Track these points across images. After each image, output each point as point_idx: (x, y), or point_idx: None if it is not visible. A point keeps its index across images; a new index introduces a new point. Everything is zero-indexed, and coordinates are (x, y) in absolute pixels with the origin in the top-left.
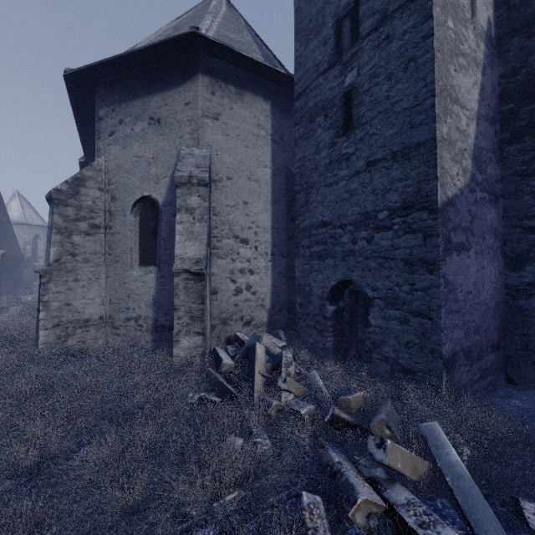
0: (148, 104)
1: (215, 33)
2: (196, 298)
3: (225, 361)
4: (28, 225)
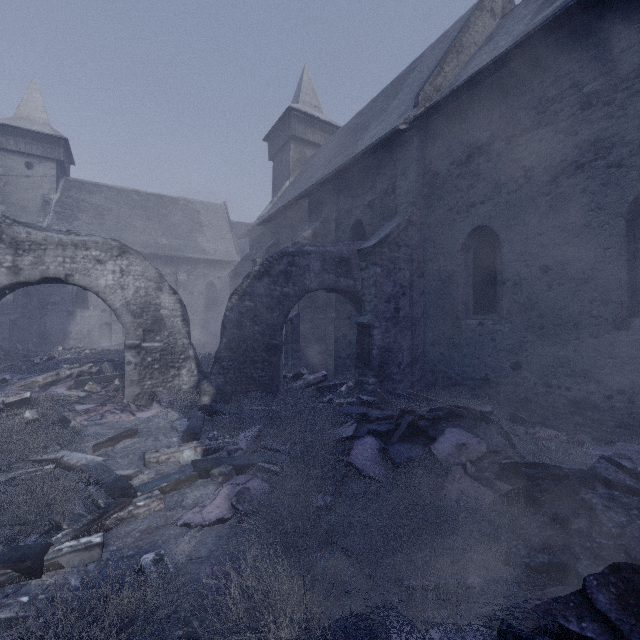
0: None
1: None
2: None
3: None
4: None
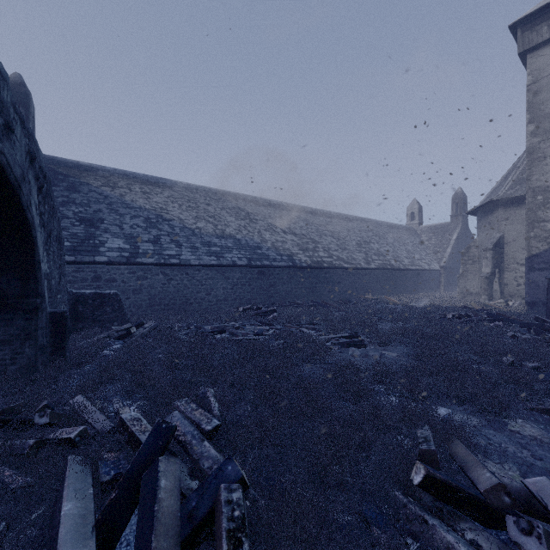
0: (488, 217)
1: (512, 182)
2: (485, 285)
3: (486, 301)
4: None
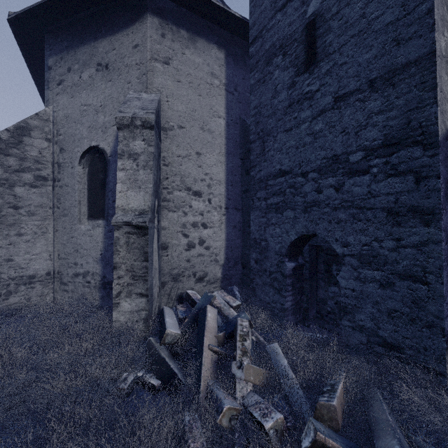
0: (96, 49)
1: None
2: (138, 255)
3: (168, 331)
4: None
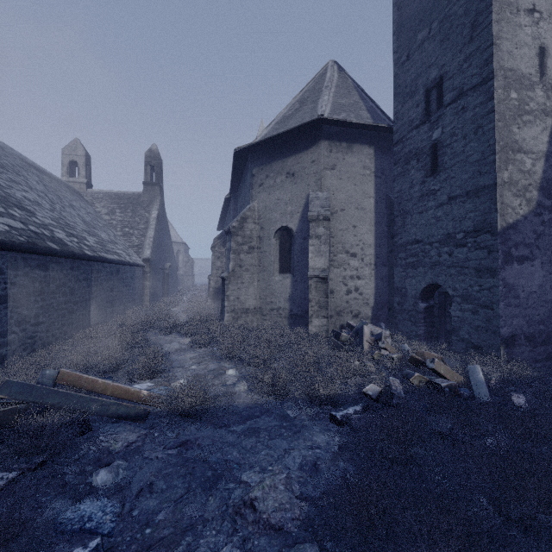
0: (285, 163)
1: (331, 104)
2: (322, 294)
3: (343, 333)
4: (173, 242)
